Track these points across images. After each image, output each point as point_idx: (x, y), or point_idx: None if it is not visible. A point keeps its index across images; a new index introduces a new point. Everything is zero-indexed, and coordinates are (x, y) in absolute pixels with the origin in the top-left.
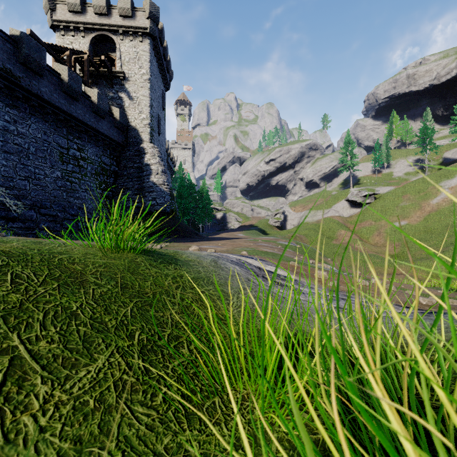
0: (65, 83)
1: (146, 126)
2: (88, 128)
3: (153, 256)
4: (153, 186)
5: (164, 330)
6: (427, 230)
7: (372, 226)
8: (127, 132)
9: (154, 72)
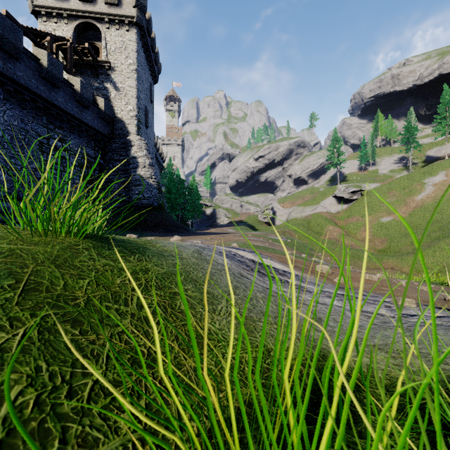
0: (44, 68)
1: (133, 117)
2: (71, 118)
3: (108, 243)
4: (140, 180)
5: (88, 371)
6: (412, 226)
7: (359, 221)
8: (113, 124)
9: (141, 63)
